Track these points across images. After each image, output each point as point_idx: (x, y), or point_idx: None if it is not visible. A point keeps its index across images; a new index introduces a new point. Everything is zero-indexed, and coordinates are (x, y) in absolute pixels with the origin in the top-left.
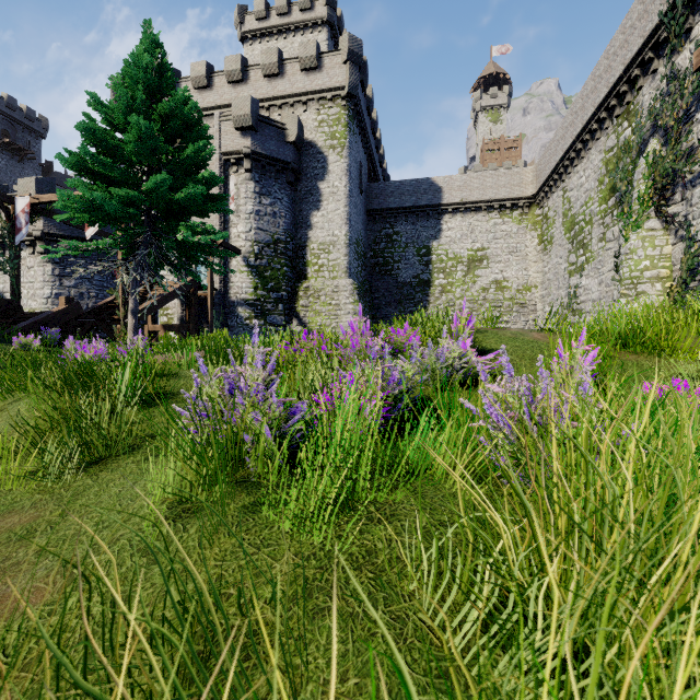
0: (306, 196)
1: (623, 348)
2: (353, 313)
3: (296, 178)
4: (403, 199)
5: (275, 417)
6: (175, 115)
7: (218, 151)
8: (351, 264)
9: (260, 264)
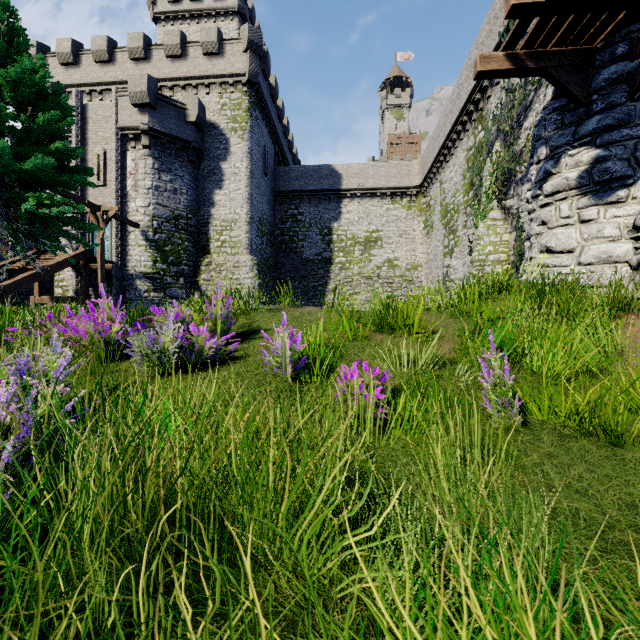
0: (209, 175)
1: (378, 328)
2: (252, 287)
3: (199, 157)
4: (306, 183)
5: None
6: (25, 82)
7: (114, 125)
8: (253, 241)
9: (160, 238)
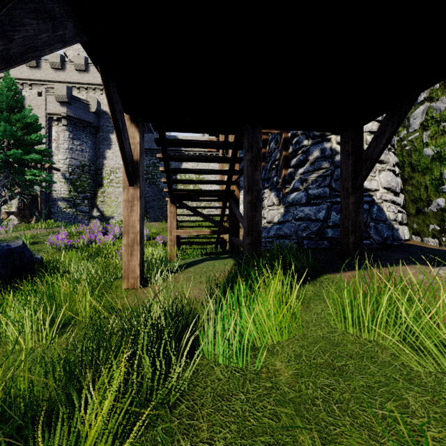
0: (103, 141)
1: None
2: None
3: (97, 130)
4: None
5: (66, 243)
6: (24, 119)
7: (44, 112)
8: None
9: (73, 177)
